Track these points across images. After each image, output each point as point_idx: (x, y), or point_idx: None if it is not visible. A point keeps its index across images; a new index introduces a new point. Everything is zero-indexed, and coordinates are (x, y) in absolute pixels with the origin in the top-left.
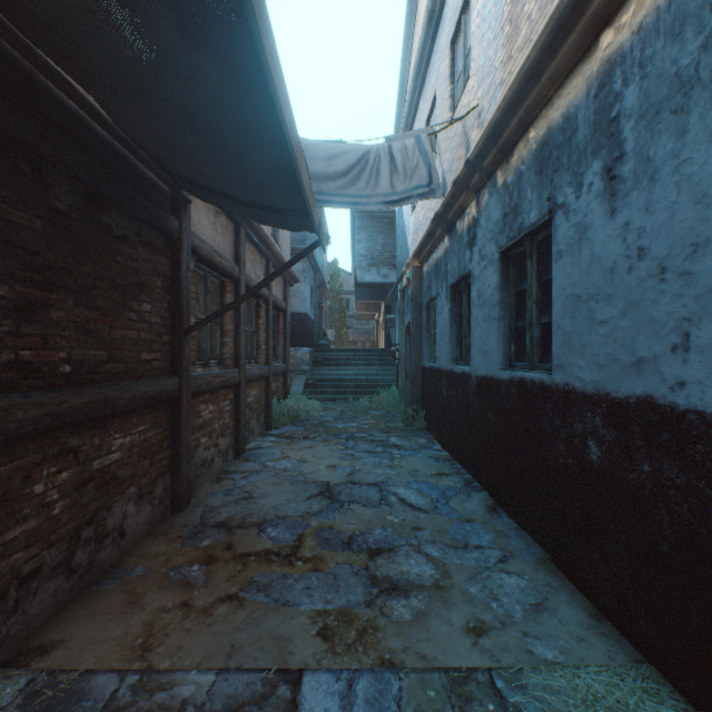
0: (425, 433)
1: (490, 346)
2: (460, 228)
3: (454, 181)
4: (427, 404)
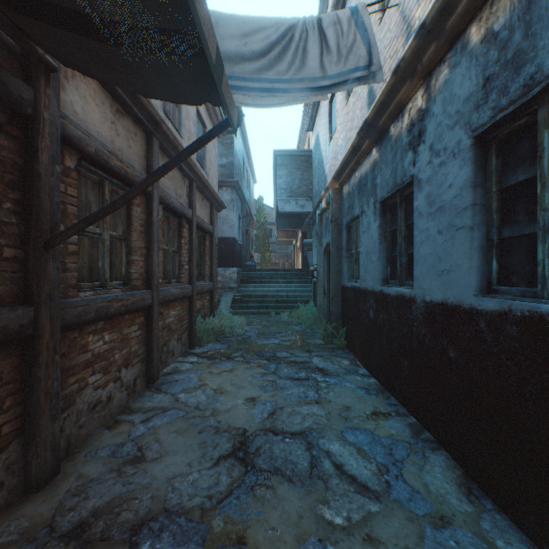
0: (347, 352)
1: (452, 264)
2: (395, 131)
3: (396, 67)
4: (348, 323)
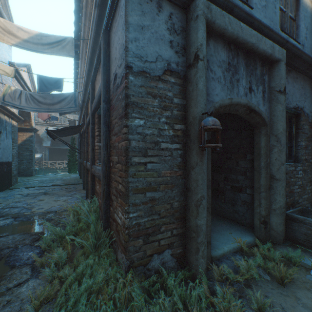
0: None
1: None
2: None
3: None
4: None
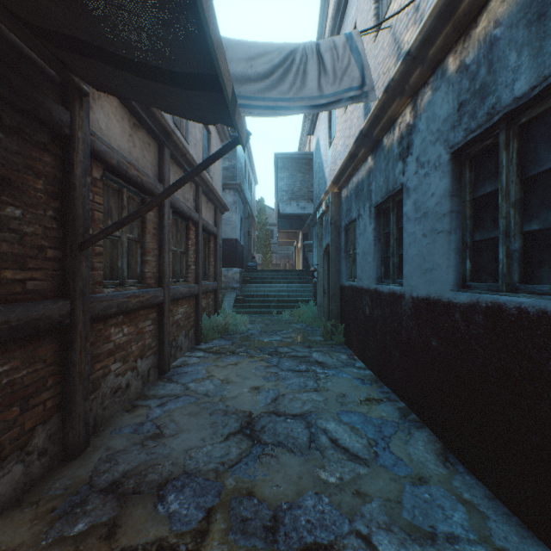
0: (345, 348)
1: (434, 263)
2: (387, 142)
3: (386, 86)
4: (346, 320)
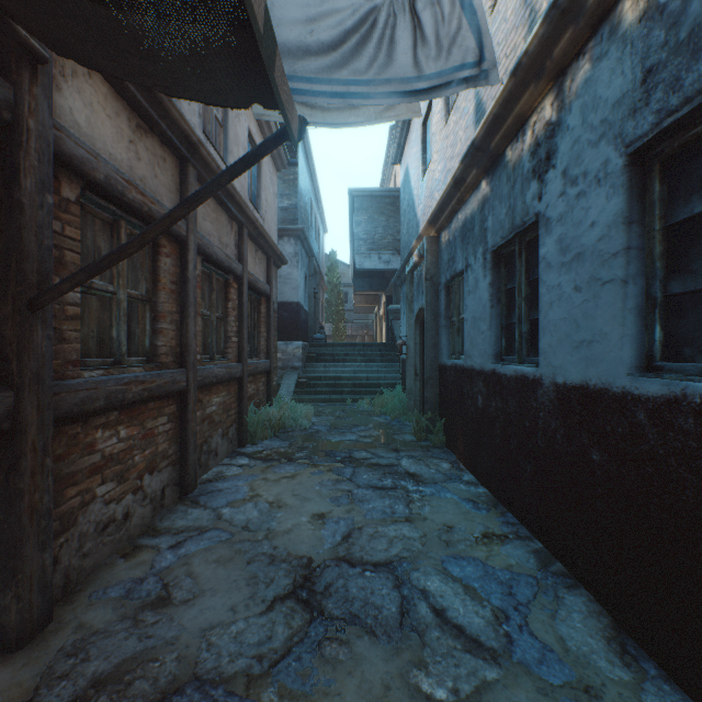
0: (446, 452)
1: (596, 332)
2: (513, 155)
3: (515, 65)
4: (448, 413)
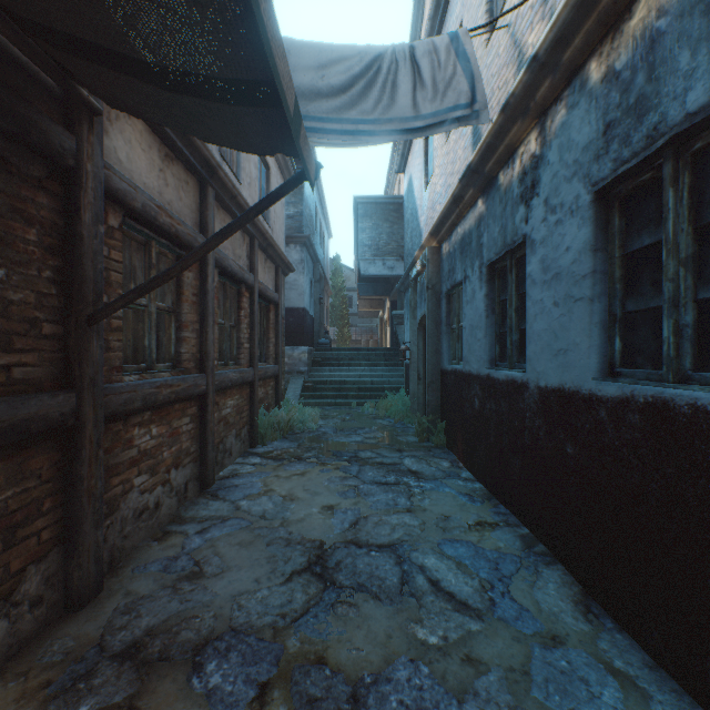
0: (446, 452)
1: (570, 342)
2: (505, 180)
3: (504, 104)
4: (449, 415)
